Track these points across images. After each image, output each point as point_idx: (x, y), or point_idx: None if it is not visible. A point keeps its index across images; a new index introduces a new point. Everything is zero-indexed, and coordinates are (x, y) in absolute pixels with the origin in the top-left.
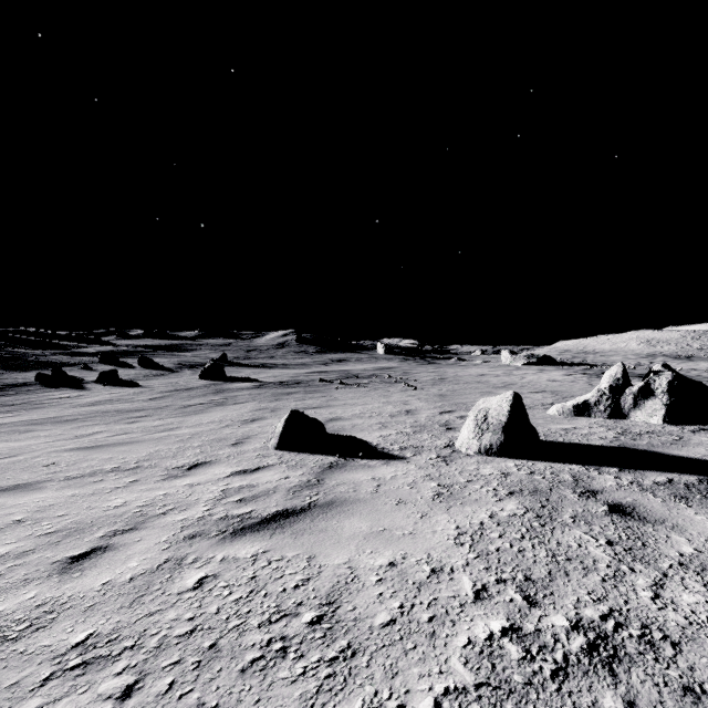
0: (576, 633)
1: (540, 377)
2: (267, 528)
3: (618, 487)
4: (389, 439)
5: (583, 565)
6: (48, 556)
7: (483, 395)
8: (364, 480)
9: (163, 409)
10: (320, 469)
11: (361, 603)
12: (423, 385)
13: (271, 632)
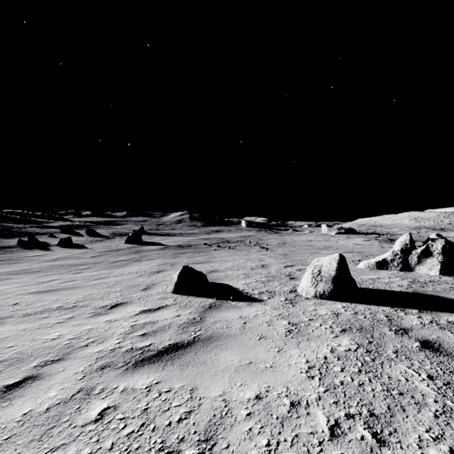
0: None
1: (348, 242)
2: (161, 360)
3: (422, 325)
4: (251, 286)
5: (415, 400)
6: None
7: (312, 254)
8: (234, 318)
9: (99, 264)
10: (202, 309)
11: (233, 439)
12: (272, 247)
13: None
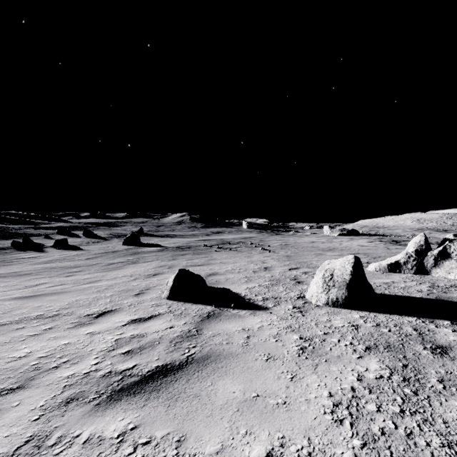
0: None
1: (352, 243)
2: (143, 390)
3: None
4: (254, 291)
5: None
6: None
7: (317, 256)
8: (236, 331)
9: (93, 266)
10: (199, 319)
11: None
12: (274, 249)
13: None
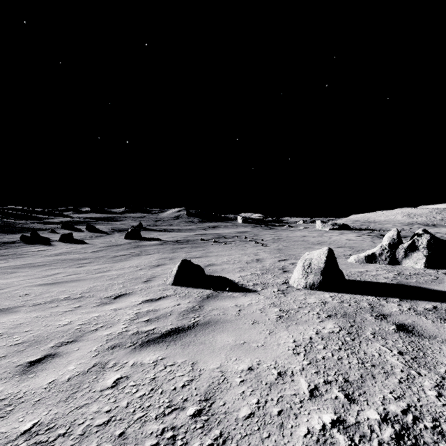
0: (386, 425)
1: (341, 238)
2: (164, 341)
3: (401, 312)
4: (246, 278)
5: (384, 370)
6: (14, 361)
7: (306, 249)
8: (230, 306)
9: (100, 258)
10: (201, 299)
11: (229, 399)
12: (267, 243)
13: (164, 422)
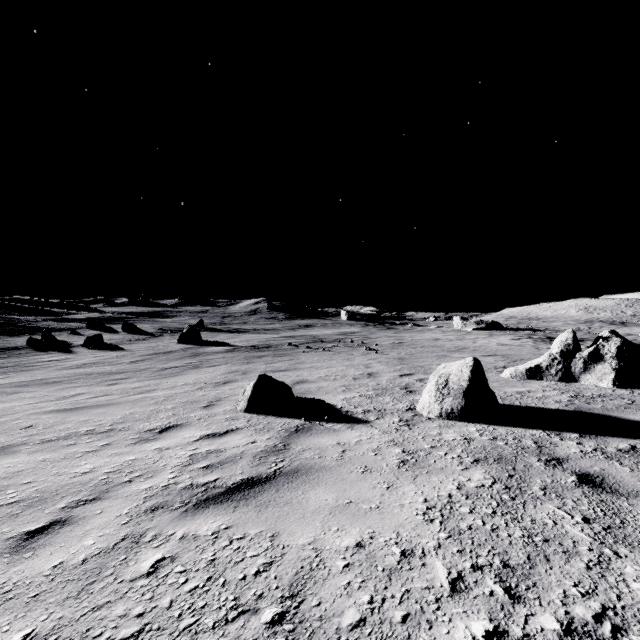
0: (571, 639)
1: (490, 342)
2: (231, 499)
3: (583, 454)
4: (353, 402)
5: (563, 548)
6: (3, 531)
7: (439, 358)
8: (329, 445)
9: (142, 372)
10: (286, 433)
11: (327, 596)
12: (383, 349)
13: (227, 635)
